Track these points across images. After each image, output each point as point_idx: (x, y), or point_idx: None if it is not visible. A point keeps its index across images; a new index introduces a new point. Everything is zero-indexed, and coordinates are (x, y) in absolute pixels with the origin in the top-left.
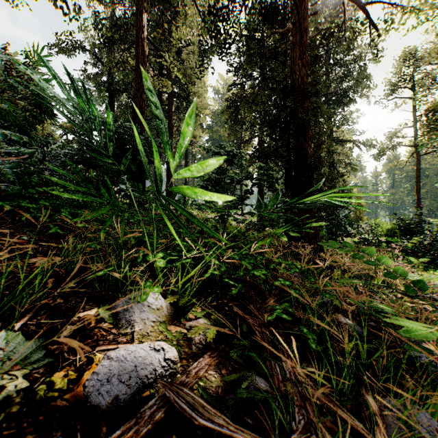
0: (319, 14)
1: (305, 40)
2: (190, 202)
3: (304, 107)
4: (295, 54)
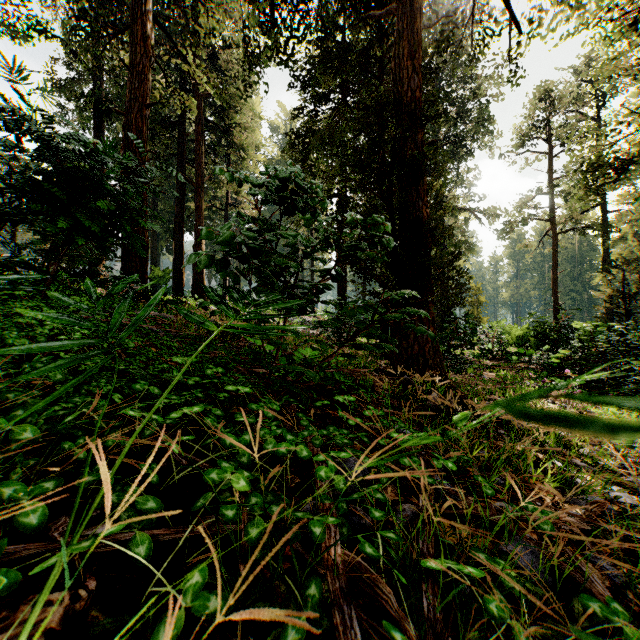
0: None
1: (418, 29)
2: None
3: (417, 141)
4: (402, 52)
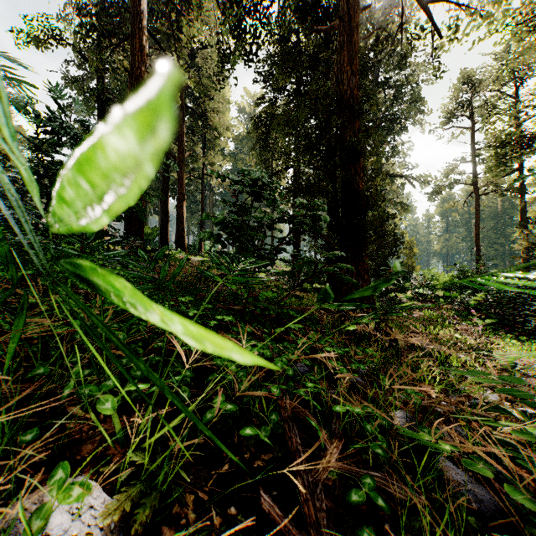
0: (371, 12)
1: (356, 41)
2: (208, 248)
3: (355, 128)
4: (343, 59)
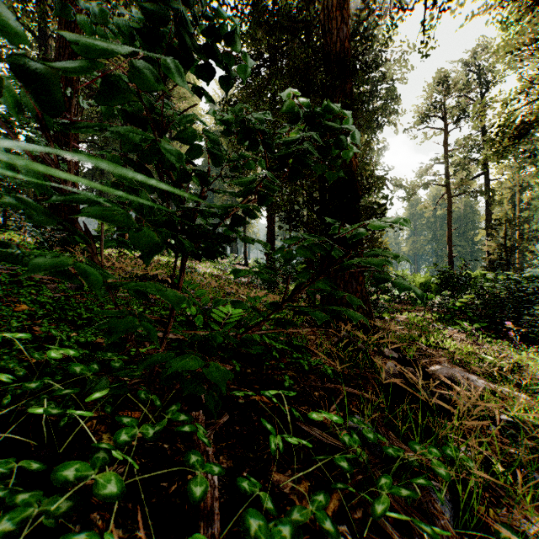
0: None
1: None
2: None
3: (346, 90)
4: (332, 2)
